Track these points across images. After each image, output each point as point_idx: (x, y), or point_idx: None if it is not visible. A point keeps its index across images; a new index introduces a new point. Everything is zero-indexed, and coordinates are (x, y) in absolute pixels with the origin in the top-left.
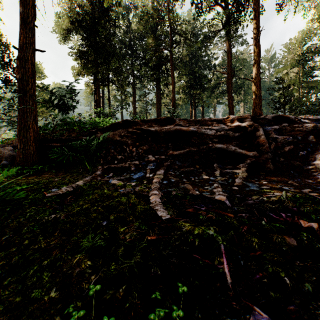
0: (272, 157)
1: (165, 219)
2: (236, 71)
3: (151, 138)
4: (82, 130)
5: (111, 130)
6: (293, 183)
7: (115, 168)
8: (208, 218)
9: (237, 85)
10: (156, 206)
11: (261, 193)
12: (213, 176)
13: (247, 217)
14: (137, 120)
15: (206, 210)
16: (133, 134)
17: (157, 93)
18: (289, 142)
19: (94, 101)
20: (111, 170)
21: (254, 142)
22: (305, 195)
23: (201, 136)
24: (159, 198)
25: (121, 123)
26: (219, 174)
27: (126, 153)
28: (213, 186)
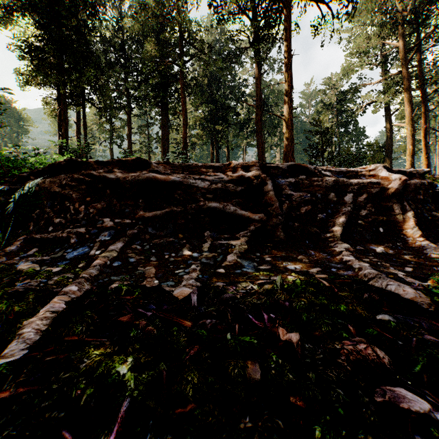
0: (284, 222)
1: (63, 343)
2: (270, 106)
3: (110, 190)
4: (12, 172)
5: (50, 174)
6: (303, 259)
7: (44, 240)
8: (144, 335)
9: (271, 123)
10: (26, 327)
11: (253, 279)
12: (199, 251)
13: (211, 326)
14: (90, 160)
15: (152, 317)
16: (80, 183)
17: (162, 124)
18: (306, 201)
19: (58, 128)
20: (38, 243)
21: (261, 200)
22: (310, 279)
23: (188, 190)
24: (66, 301)
25: (64, 164)
26: (208, 248)
27: (69, 214)
28: (188, 269)
